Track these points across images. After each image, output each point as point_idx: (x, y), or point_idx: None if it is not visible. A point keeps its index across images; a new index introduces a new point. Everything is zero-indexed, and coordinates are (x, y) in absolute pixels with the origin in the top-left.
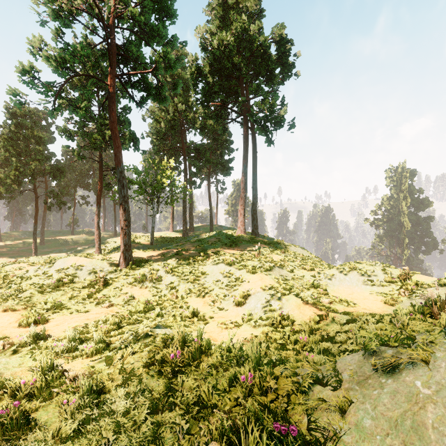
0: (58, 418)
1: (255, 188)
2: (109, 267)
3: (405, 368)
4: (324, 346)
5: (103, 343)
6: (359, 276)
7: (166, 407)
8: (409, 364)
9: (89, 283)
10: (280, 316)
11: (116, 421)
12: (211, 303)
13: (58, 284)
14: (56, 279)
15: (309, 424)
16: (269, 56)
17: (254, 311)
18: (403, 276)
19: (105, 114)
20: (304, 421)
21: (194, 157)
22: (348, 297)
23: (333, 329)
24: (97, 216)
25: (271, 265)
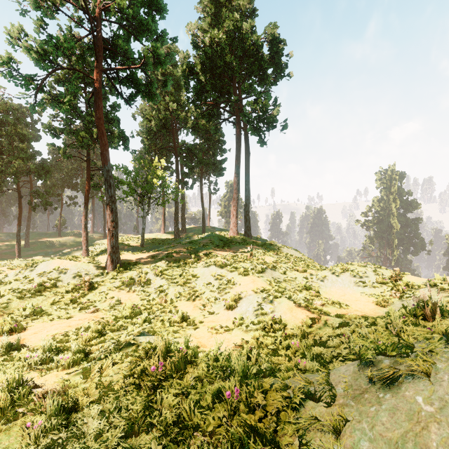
0: (20, 444)
1: (248, 189)
2: (95, 270)
3: (405, 381)
4: (316, 351)
5: (81, 354)
6: (351, 277)
7: (143, 428)
8: (408, 376)
9: (73, 288)
10: (272, 320)
11: (85, 447)
12: (201, 307)
13: (39, 289)
14: (37, 284)
15: (301, 447)
16: (261, 56)
17: (245, 314)
18: (394, 277)
19: (93, 111)
20: (295, 444)
21: (186, 157)
22: (340, 298)
23: (326, 333)
24: (84, 217)
25: (263, 267)
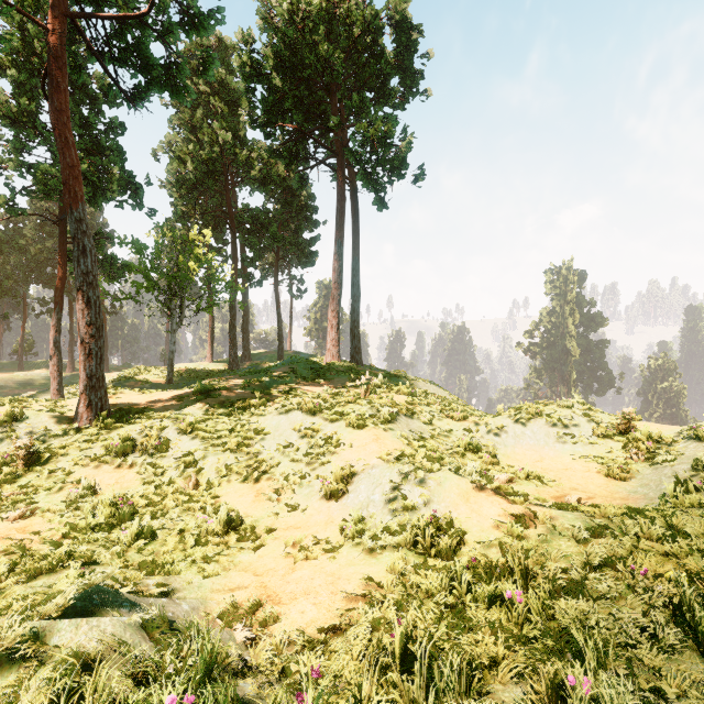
0: None
1: (356, 283)
2: (50, 424)
3: None
4: (572, 615)
5: None
6: (549, 427)
7: None
8: None
9: None
10: (432, 524)
11: None
12: (272, 495)
13: None
14: None
15: None
16: (381, 50)
17: (366, 510)
18: (623, 424)
19: None
20: None
21: (249, 231)
22: (536, 466)
23: (564, 554)
24: (54, 328)
25: (392, 412)
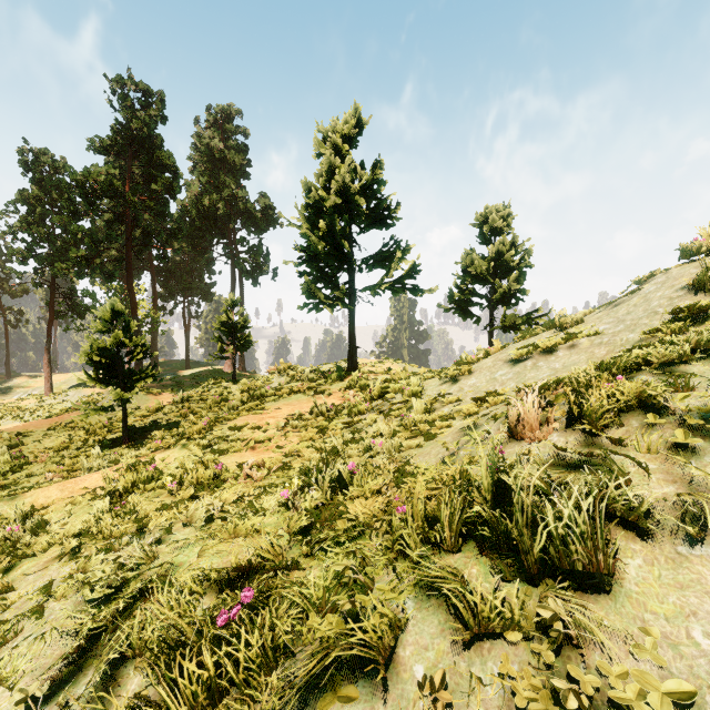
0: None
1: None
2: None
3: None
4: None
5: None
6: None
7: None
8: None
9: None
10: None
11: None
12: None
13: None
14: None
15: None
16: (255, 215)
17: None
18: None
19: (70, 239)
20: None
21: (164, 277)
22: None
23: None
24: (48, 351)
25: None
